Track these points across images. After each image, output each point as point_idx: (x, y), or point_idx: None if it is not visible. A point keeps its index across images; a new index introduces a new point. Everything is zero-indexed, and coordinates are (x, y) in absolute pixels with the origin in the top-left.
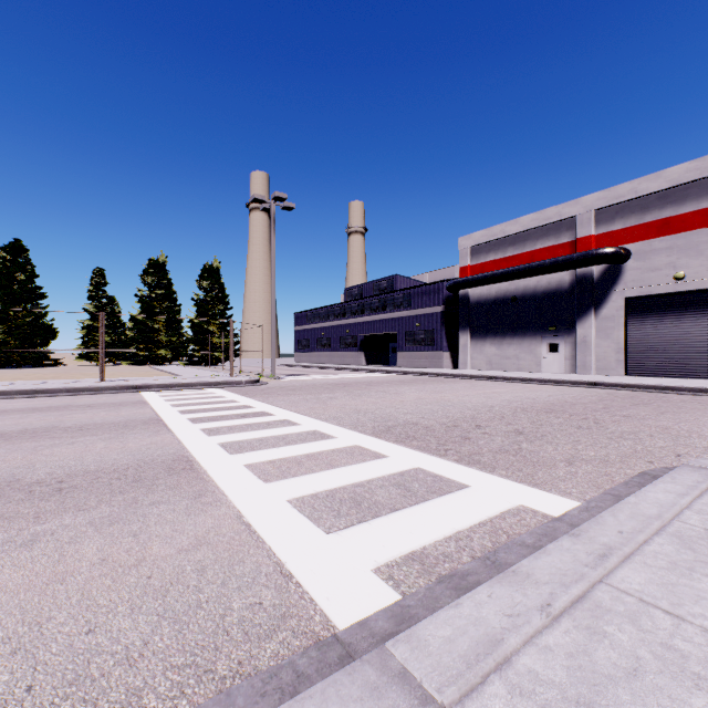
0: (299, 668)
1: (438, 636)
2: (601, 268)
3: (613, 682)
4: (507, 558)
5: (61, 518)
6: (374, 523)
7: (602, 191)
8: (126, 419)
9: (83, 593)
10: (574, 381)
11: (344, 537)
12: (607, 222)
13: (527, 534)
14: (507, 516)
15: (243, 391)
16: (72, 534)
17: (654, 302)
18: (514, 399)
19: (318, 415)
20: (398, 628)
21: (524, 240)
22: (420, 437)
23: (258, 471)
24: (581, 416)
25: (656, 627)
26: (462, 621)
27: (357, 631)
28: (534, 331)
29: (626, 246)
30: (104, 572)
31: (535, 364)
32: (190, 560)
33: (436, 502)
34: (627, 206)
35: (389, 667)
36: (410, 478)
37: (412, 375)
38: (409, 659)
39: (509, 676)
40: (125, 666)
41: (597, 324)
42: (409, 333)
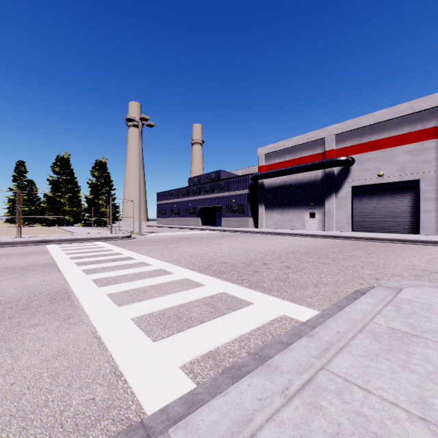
0: None
1: (208, 421)
2: (338, 168)
3: None
4: (269, 352)
5: None
6: (187, 332)
7: (339, 124)
8: (30, 264)
9: None
10: (323, 235)
11: (165, 343)
12: (342, 142)
13: (284, 335)
14: (274, 322)
15: (119, 243)
16: None
17: (367, 189)
18: (288, 246)
19: (165, 258)
20: (188, 412)
21: (296, 151)
22: (228, 272)
23: (115, 298)
24: (325, 256)
25: (353, 399)
26: (227, 406)
27: (158, 416)
28: (302, 205)
29: (352, 156)
30: None
31: (302, 225)
32: (49, 368)
33: (231, 315)
34: (353, 133)
35: None
36: (217, 299)
37: (229, 232)
38: None
39: None
40: None
41: (337, 201)
42: (228, 206)
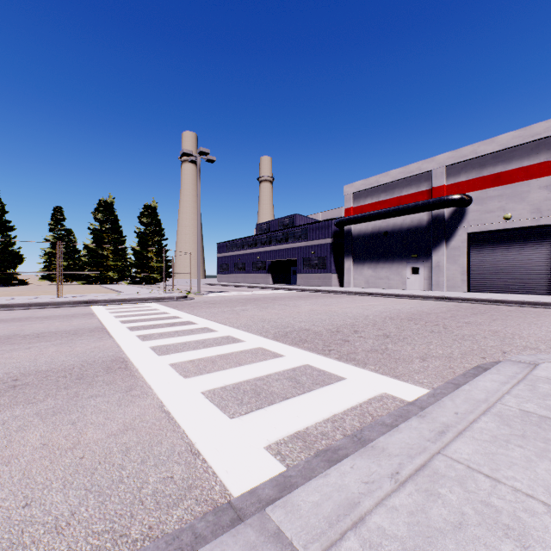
0: (197, 531)
1: (308, 501)
2: (450, 210)
3: (442, 534)
4: (370, 435)
5: (12, 410)
6: (269, 409)
7: (451, 152)
8: (76, 328)
9: (24, 473)
10: (430, 296)
11: (244, 421)
12: (455, 176)
13: (387, 416)
14: (373, 401)
15: (174, 304)
16: (20, 424)
17: (489, 236)
18: (385, 310)
19: (231, 323)
20: (281, 495)
21: (393, 188)
22: (311, 340)
23: (180, 369)
24: (434, 323)
25: (478, 488)
26: (329, 488)
27: (248, 498)
28: (401, 258)
29: (469, 193)
30: (44, 455)
31: (402, 283)
32: (117, 443)
33: (319, 392)
34: (470, 163)
35: (267, 529)
36: (300, 373)
37: (307, 292)
38: (284, 522)
39: (362, 532)
40: (53, 534)
41: (448, 253)
42: (306, 259)
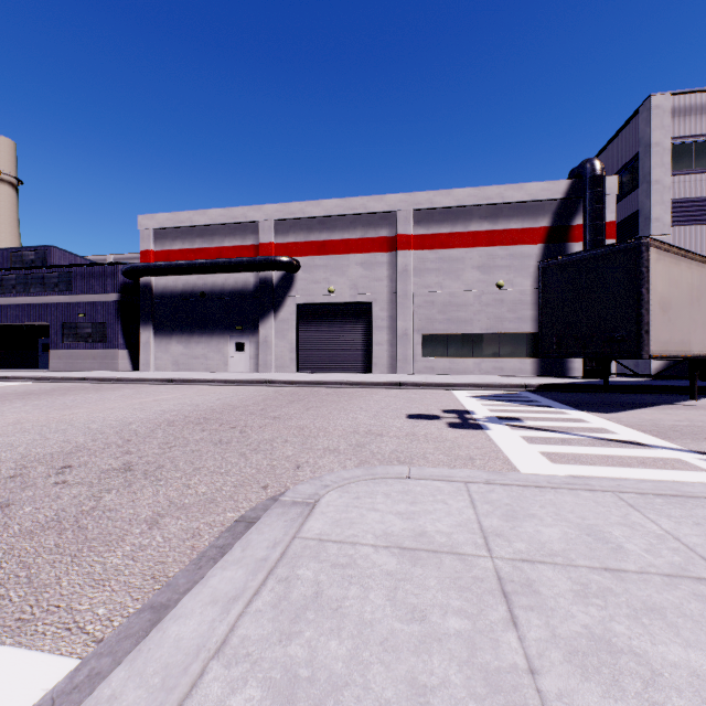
0: None
1: None
2: (279, 274)
3: None
4: None
5: None
6: None
7: (280, 205)
8: None
9: None
10: (252, 380)
11: None
12: (284, 234)
13: None
14: None
15: None
16: None
17: (316, 310)
18: (173, 409)
19: None
20: None
21: (213, 234)
22: None
23: None
24: (232, 424)
25: None
26: None
27: None
28: (223, 329)
29: (298, 258)
30: None
31: (224, 363)
32: None
33: None
34: (299, 223)
35: None
36: None
37: (60, 382)
38: None
39: None
40: None
41: (277, 326)
42: (70, 325)
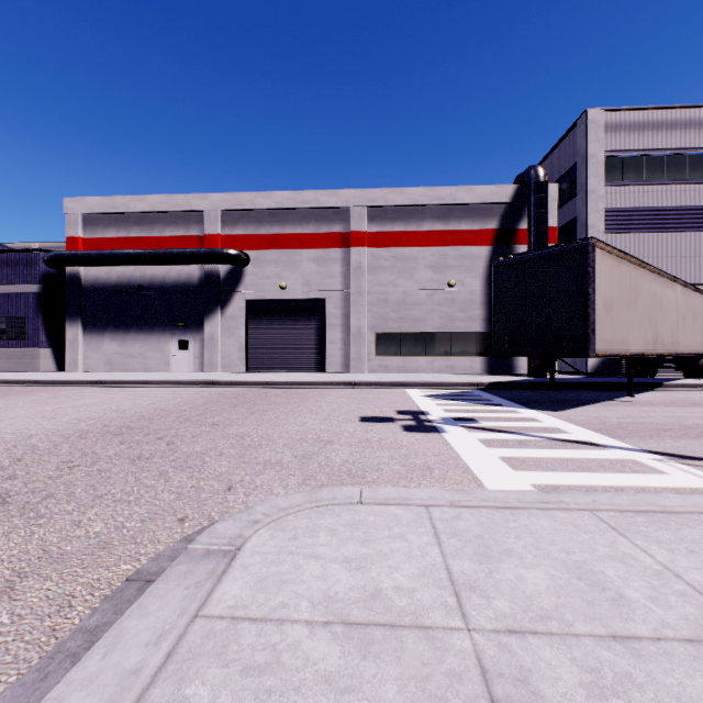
0: None
1: None
2: (227, 268)
3: None
4: None
5: None
6: None
7: (228, 194)
8: None
9: None
10: (194, 381)
11: None
12: (232, 226)
13: None
14: None
15: None
16: None
17: (267, 306)
18: (92, 416)
19: None
20: None
21: (153, 223)
22: None
23: None
24: (160, 434)
25: None
26: None
27: None
28: (164, 326)
29: (247, 251)
30: None
31: (165, 363)
32: None
33: None
34: (248, 215)
35: None
36: None
37: None
38: None
39: None
40: None
41: (224, 323)
42: None
